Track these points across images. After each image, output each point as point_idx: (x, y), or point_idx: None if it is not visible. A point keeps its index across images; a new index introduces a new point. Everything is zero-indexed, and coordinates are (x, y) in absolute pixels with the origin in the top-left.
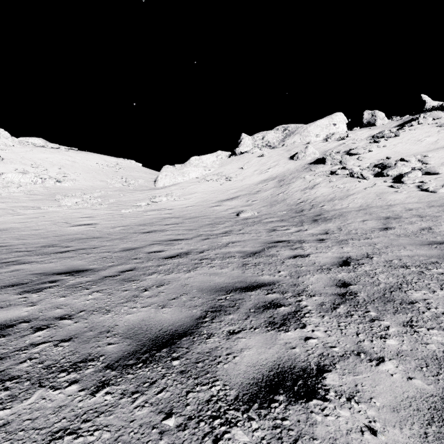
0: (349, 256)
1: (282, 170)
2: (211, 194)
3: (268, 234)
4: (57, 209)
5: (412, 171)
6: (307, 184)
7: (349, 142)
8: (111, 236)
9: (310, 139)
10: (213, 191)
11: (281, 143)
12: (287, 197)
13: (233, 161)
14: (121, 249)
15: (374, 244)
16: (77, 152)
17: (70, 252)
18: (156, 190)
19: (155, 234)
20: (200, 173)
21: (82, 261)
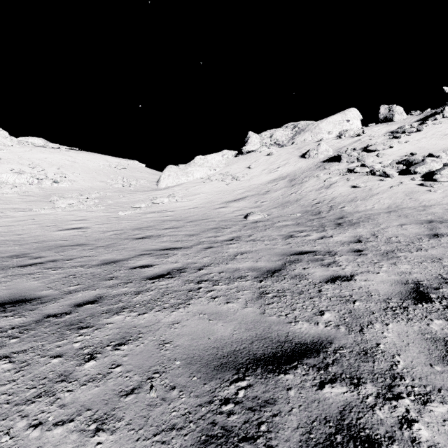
0: (417, 280)
1: (293, 169)
2: (216, 195)
3: (284, 241)
4: (49, 211)
5: (445, 167)
6: (322, 184)
7: (366, 138)
8: (98, 242)
9: (322, 136)
10: (218, 192)
11: (290, 141)
12: (300, 197)
13: (240, 160)
14: (100, 262)
15: (437, 259)
16: (78, 152)
17: (35, 266)
18: (158, 191)
19: (148, 241)
20: (204, 173)
21: (39, 282)
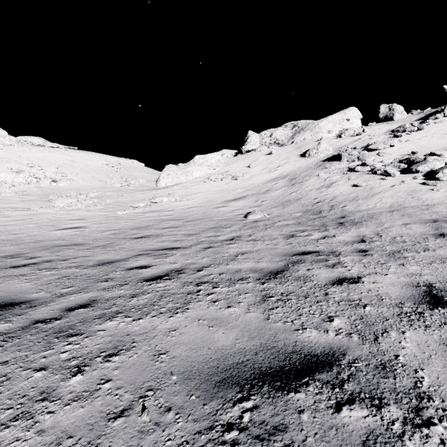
0: (429, 282)
1: (293, 168)
2: (215, 194)
3: (286, 241)
4: (47, 210)
5: None
6: (323, 183)
7: (366, 137)
8: (95, 242)
9: (322, 135)
10: (218, 191)
11: (290, 140)
12: (301, 196)
13: (239, 159)
14: (97, 262)
15: None
16: (77, 151)
17: (28, 267)
18: (157, 190)
19: (147, 241)
20: (204, 172)
21: (31, 284)
